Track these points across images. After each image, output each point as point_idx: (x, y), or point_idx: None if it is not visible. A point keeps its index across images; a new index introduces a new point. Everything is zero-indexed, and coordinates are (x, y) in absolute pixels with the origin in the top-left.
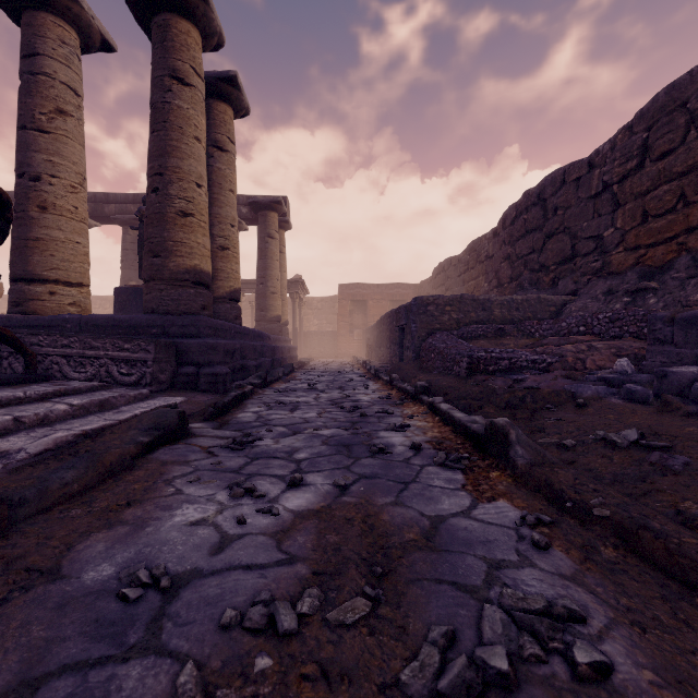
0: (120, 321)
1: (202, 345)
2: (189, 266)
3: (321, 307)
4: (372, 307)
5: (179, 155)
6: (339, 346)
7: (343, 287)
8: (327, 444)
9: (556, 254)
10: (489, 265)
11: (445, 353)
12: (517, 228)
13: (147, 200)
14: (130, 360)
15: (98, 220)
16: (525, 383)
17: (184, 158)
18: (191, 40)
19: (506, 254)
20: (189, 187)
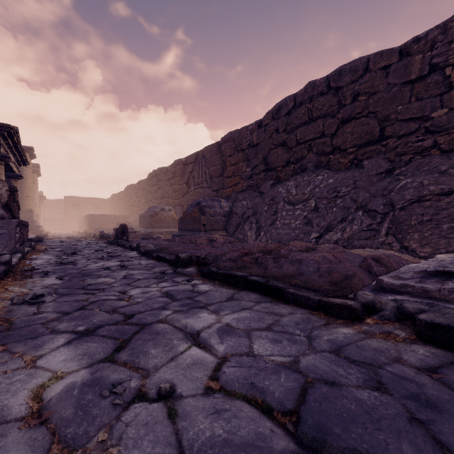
0: None
1: (36, 226)
2: (28, 208)
3: (52, 204)
4: (83, 207)
5: (25, 184)
6: (65, 225)
7: (67, 197)
8: None
9: (131, 204)
10: (123, 201)
11: (94, 228)
12: (126, 194)
13: None
14: None
15: None
16: None
17: (27, 184)
18: (28, 157)
19: (125, 200)
20: (28, 190)
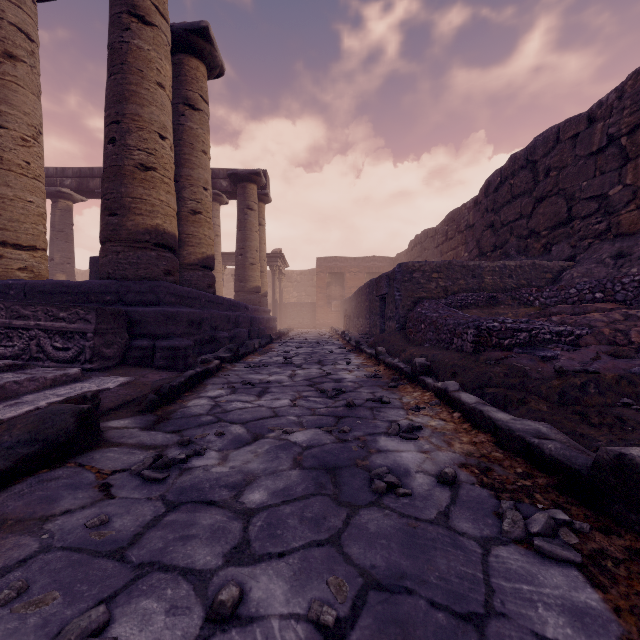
0: (69, 286)
1: (159, 314)
2: (149, 226)
3: (300, 279)
4: (349, 279)
5: (138, 101)
6: (318, 317)
7: (321, 260)
8: (301, 465)
9: (549, 218)
10: (469, 234)
11: (439, 324)
12: (502, 194)
13: (104, 152)
14: (66, 331)
15: (84, 195)
16: (559, 362)
17: (145, 105)
18: None
19: (489, 222)
20: (150, 137)
